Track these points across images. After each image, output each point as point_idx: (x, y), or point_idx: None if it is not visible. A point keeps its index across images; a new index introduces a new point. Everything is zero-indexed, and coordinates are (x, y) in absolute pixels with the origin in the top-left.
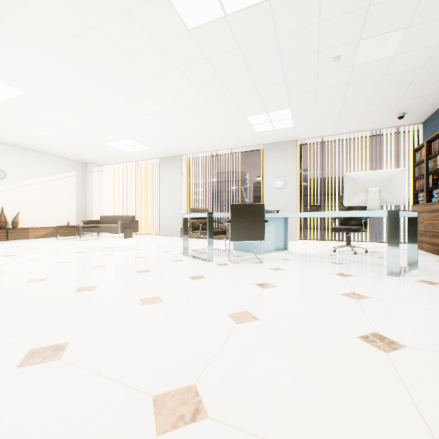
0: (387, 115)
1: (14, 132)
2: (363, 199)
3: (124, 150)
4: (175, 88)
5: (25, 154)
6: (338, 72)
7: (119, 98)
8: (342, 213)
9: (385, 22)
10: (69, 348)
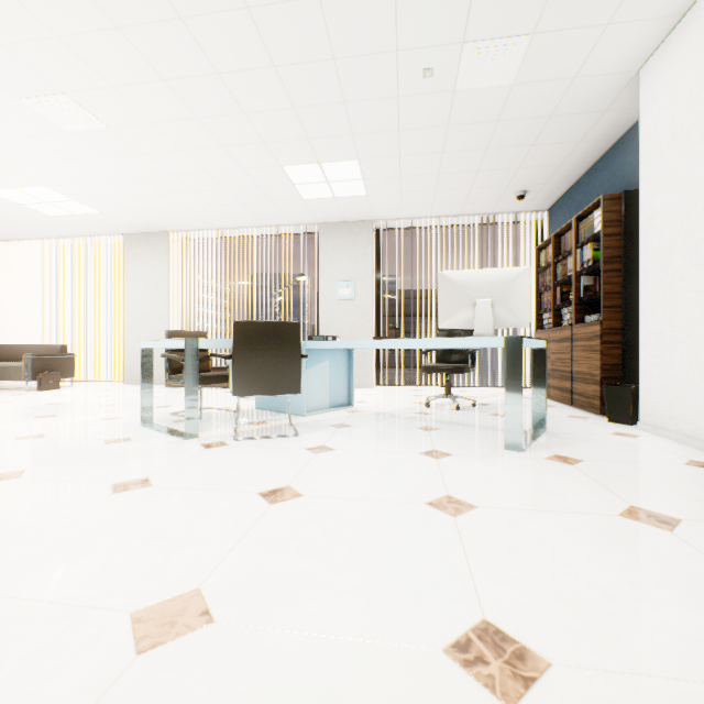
0: (503, 192)
1: None
2: (469, 318)
3: (39, 211)
4: (125, 81)
5: None
6: (431, 101)
7: None
8: (436, 342)
9: (502, 16)
10: None
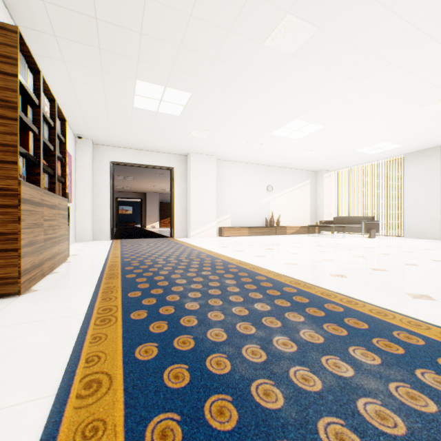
0: None
1: (287, 156)
2: None
3: (367, 153)
4: None
5: (281, 172)
6: None
7: (412, 106)
8: None
9: None
10: None
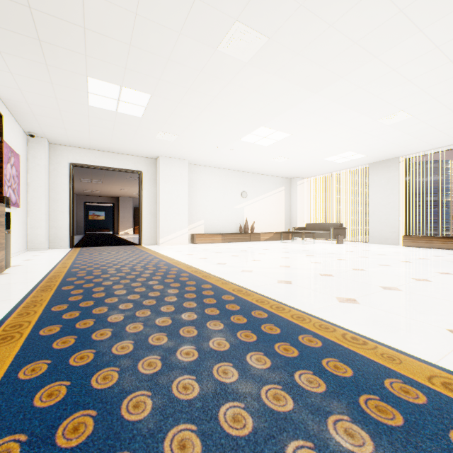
0: None
1: (259, 163)
2: None
3: (335, 162)
4: (443, 93)
5: (256, 178)
6: None
7: (368, 119)
8: None
9: None
10: None
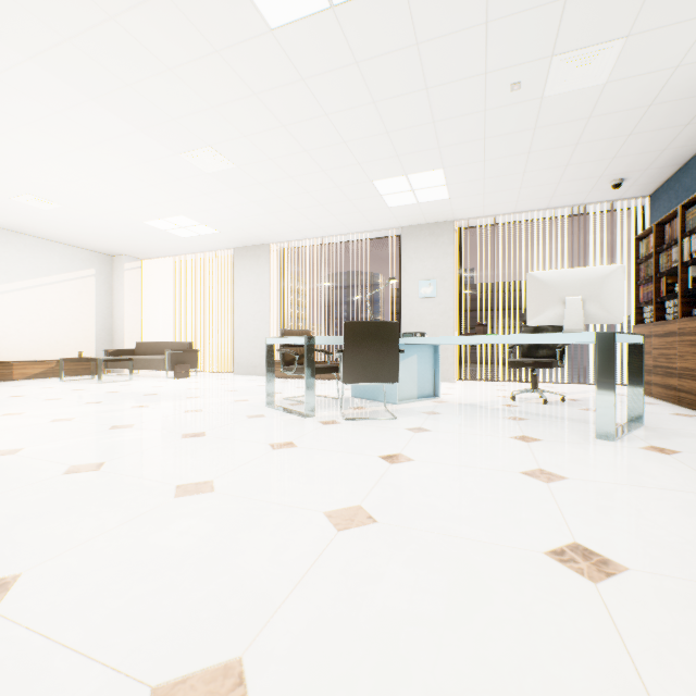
0: (595, 182)
1: None
2: (558, 315)
3: (175, 234)
4: (254, 131)
5: (7, 239)
6: (518, 109)
7: (160, 146)
8: (524, 338)
9: (593, 27)
10: (18, 587)
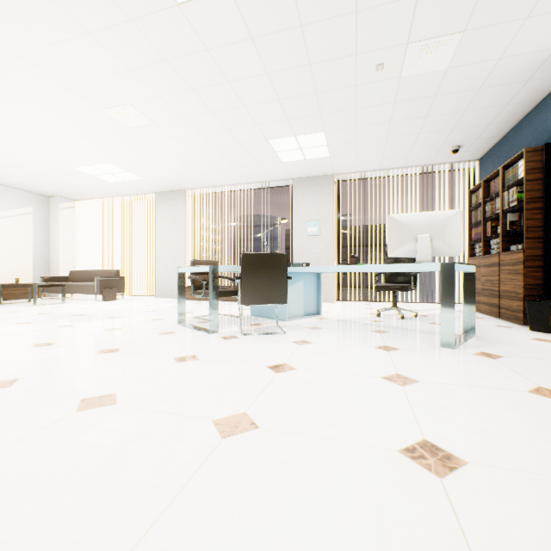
0: (440, 148)
1: None
2: (412, 249)
3: (103, 179)
4: (168, 93)
5: None
6: (382, 86)
7: (85, 101)
8: (386, 267)
9: (438, 22)
10: None
